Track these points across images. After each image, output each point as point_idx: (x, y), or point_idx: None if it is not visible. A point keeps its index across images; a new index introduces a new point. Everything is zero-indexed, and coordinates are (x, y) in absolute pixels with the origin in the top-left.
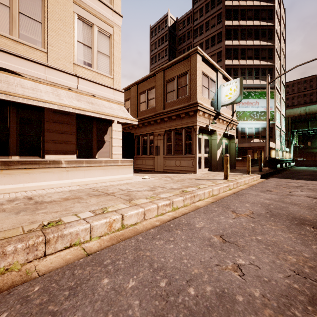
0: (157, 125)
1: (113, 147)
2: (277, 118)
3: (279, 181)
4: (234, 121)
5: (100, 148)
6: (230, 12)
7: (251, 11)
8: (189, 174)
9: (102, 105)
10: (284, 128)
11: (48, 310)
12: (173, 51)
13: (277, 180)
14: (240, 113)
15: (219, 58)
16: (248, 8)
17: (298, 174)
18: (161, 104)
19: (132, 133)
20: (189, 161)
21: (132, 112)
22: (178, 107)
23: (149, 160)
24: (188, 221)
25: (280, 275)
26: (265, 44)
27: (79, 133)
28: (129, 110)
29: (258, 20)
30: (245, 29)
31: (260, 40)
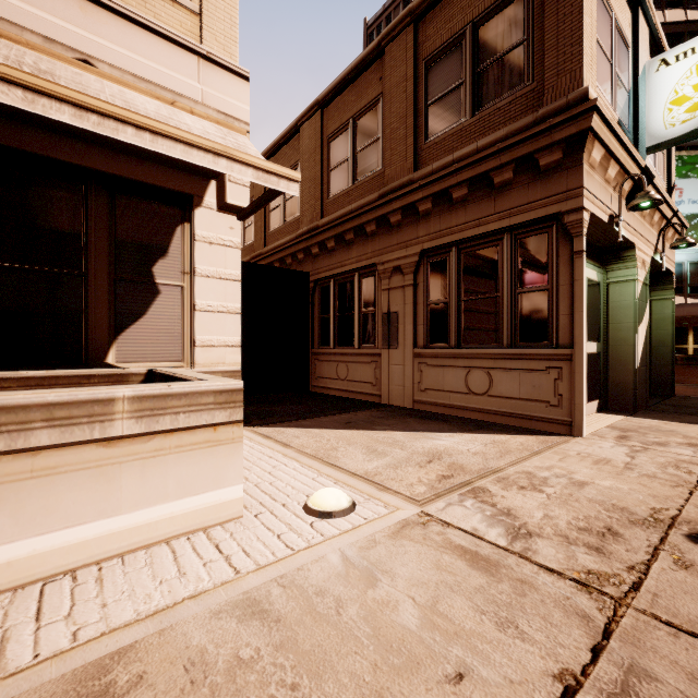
0: (388, 234)
1: (199, 316)
2: None
3: None
4: (680, 216)
5: (133, 318)
6: None
7: None
8: (552, 443)
9: (115, 97)
10: None
11: None
12: None
13: None
14: None
15: None
16: None
17: None
18: (406, 154)
19: (303, 273)
20: (537, 374)
21: (307, 203)
22: (481, 146)
23: (361, 363)
24: None
25: None
26: None
27: (7, 244)
28: (297, 200)
29: None
30: None
31: (685, 7)
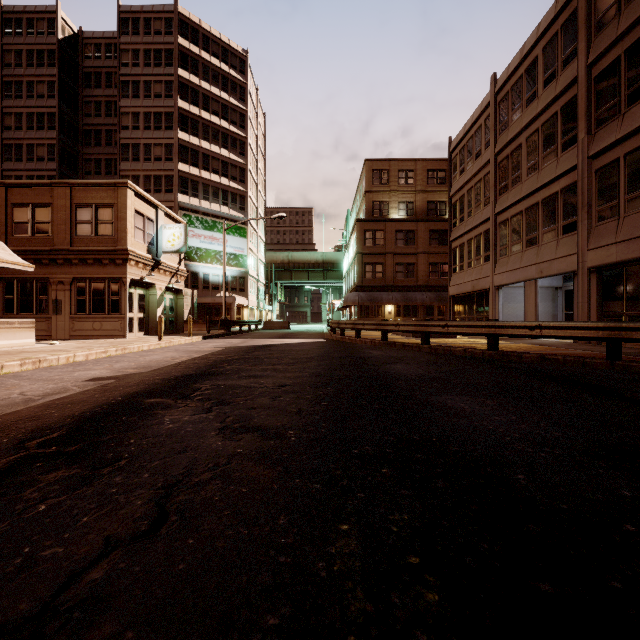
0: (56, 266)
1: None
2: (252, 265)
3: (213, 340)
4: (182, 271)
5: None
6: (186, 88)
7: (218, 103)
8: (116, 339)
9: None
10: (264, 277)
11: (75, 365)
12: (70, 93)
13: (214, 339)
14: (203, 251)
15: (169, 155)
16: (213, 96)
17: (244, 335)
18: (66, 237)
19: None
20: (116, 322)
21: None
22: (98, 249)
23: (39, 322)
24: (122, 355)
25: (159, 357)
26: (236, 159)
27: None
28: None
29: (227, 121)
30: (209, 127)
31: (229, 151)
